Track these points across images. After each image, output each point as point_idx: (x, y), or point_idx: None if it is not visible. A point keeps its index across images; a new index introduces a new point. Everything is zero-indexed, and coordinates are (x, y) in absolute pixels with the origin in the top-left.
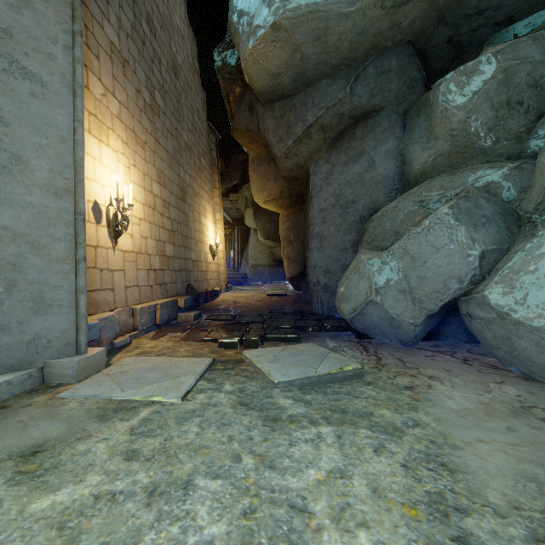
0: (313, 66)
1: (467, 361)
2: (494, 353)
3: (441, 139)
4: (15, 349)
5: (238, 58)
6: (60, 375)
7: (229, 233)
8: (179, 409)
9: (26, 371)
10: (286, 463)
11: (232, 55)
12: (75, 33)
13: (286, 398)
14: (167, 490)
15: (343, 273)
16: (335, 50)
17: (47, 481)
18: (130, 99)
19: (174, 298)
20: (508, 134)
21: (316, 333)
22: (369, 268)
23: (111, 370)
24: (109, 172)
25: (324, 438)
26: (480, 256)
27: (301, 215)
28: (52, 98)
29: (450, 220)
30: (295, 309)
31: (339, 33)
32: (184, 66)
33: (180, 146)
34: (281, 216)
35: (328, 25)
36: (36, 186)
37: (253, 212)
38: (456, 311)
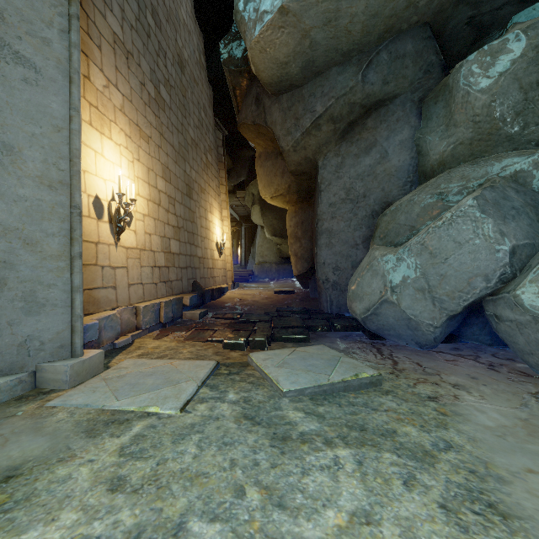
0: (323, 53)
1: (494, 367)
2: (525, 359)
3: (462, 126)
4: (5, 352)
5: (244, 49)
6: (53, 380)
7: (236, 231)
8: (176, 423)
9: (16, 376)
10: (299, 500)
11: (238, 47)
12: (71, 16)
13: (296, 410)
14: (153, 536)
15: (354, 270)
16: (347, 35)
17: (14, 519)
18: (134, 92)
19: (180, 296)
20: (538, 119)
21: (325, 333)
22: (383, 265)
23: (108, 373)
24: (111, 166)
25: (343, 464)
26: (511, 252)
27: (309, 211)
28: (46, 84)
29: (476, 212)
30: (302, 307)
31: (351, 15)
32: (190, 61)
33: (186, 141)
34: (288, 212)
35: (339, 7)
36: (28, 178)
37: (260, 209)
38: (479, 311)
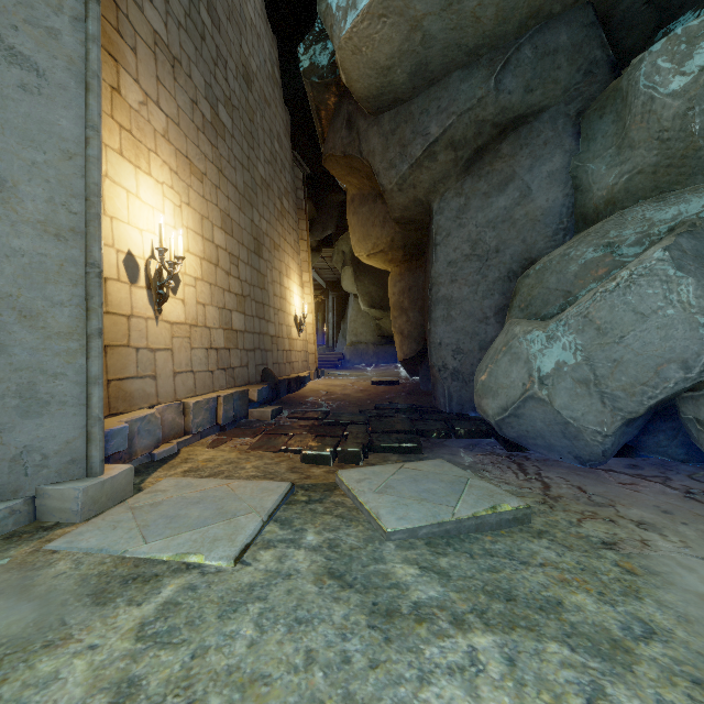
0: (440, 52)
1: (695, 495)
2: None
3: (641, 147)
4: None
5: (331, 53)
6: (59, 510)
7: (322, 301)
8: (227, 582)
9: (6, 504)
10: None
11: (323, 51)
12: None
13: (406, 562)
14: None
15: (482, 354)
16: (474, 23)
17: None
18: (183, 112)
19: (244, 388)
20: None
21: (443, 440)
22: (527, 346)
23: (138, 499)
24: (150, 211)
25: (484, 663)
26: None
27: (420, 273)
28: (53, 93)
29: (668, 268)
30: (410, 404)
31: None
32: (260, 75)
33: (253, 180)
34: (391, 275)
35: None
36: (27, 224)
37: (352, 271)
38: (668, 413)
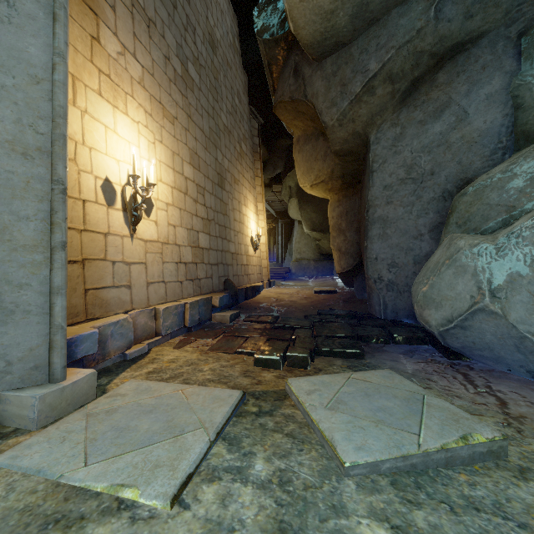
0: None
1: None
2: None
3: None
4: None
5: (280, 12)
6: (18, 417)
7: (273, 228)
8: None
9: None
10: None
11: (273, 11)
12: None
13: (373, 516)
14: None
15: (416, 267)
16: None
17: None
18: (157, 65)
19: (208, 295)
20: None
21: (382, 345)
22: (474, 259)
23: (97, 404)
24: (126, 145)
25: None
26: None
27: (356, 199)
28: (22, 23)
29: None
30: (348, 310)
31: None
32: (223, 43)
33: (217, 127)
34: (330, 202)
35: None
36: None
37: (297, 202)
38: None
